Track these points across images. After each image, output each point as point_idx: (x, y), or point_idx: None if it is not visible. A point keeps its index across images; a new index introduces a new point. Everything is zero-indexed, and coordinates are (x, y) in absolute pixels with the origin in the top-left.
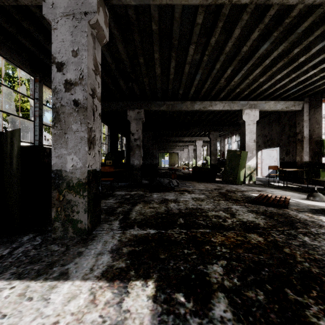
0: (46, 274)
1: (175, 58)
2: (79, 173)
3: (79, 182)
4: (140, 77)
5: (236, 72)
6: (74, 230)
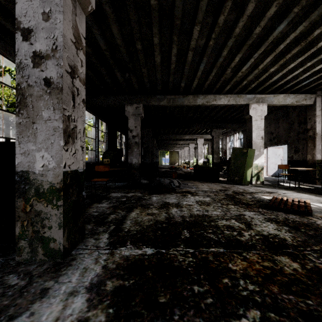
0: None
1: (177, 43)
2: (52, 175)
3: (52, 187)
4: (139, 67)
5: (245, 61)
6: (45, 251)
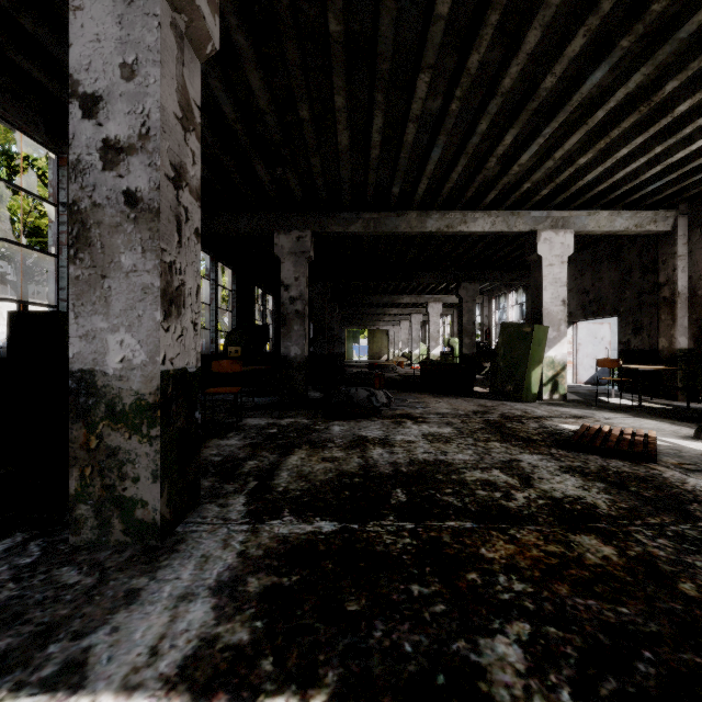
0: (23, 670)
1: (383, 107)
2: (139, 379)
3: (140, 402)
4: (303, 155)
5: (526, 143)
6: (127, 525)
